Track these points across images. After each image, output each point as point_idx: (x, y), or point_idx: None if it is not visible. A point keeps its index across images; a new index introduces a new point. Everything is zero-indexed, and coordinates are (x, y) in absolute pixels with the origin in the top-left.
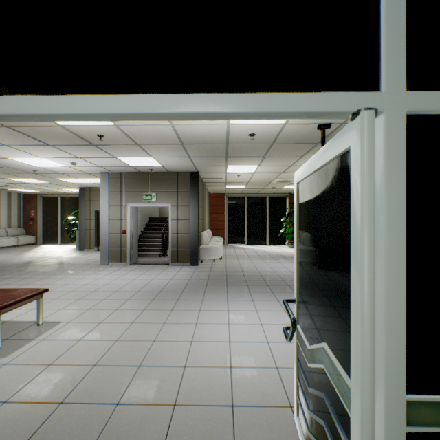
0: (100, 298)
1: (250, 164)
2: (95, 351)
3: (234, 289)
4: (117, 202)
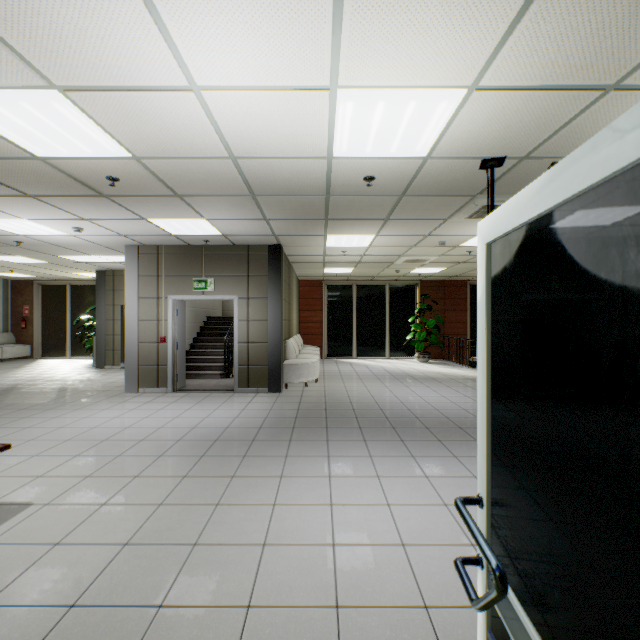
0: (113, 453)
1: (363, 232)
2: (80, 571)
3: (339, 434)
4: (153, 292)
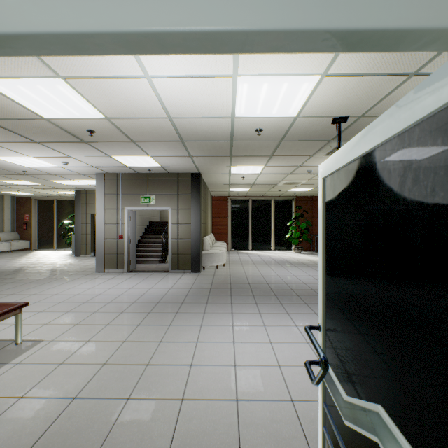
0: (91, 310)
1: (256, 164)
2: (77, 379)
3: (239, 299)
4: (114, 205)
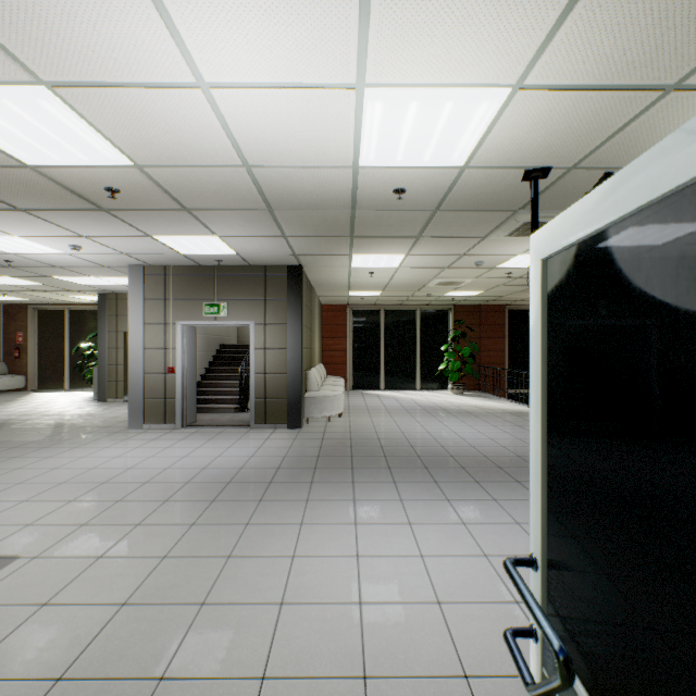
0: (113, 497)
1: (393, 252)
2: (69, 636)
3: (366, 475)
4: (159, 318)
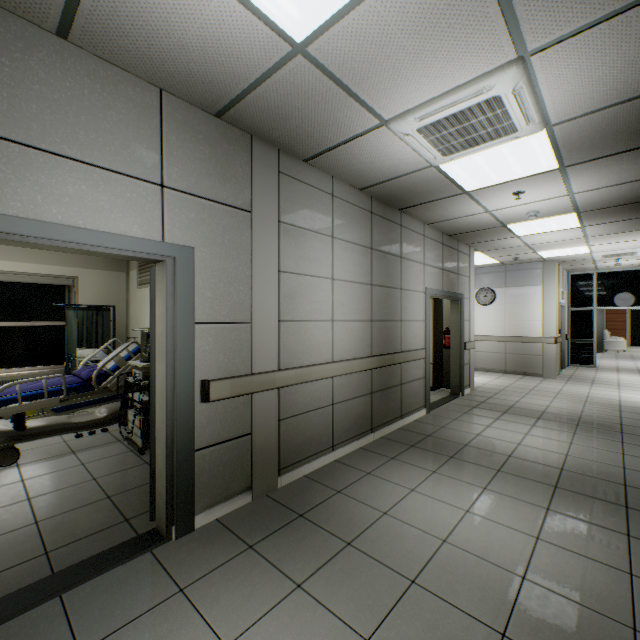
0: None
1: None
2: None
3: (638, 359)
4: None
